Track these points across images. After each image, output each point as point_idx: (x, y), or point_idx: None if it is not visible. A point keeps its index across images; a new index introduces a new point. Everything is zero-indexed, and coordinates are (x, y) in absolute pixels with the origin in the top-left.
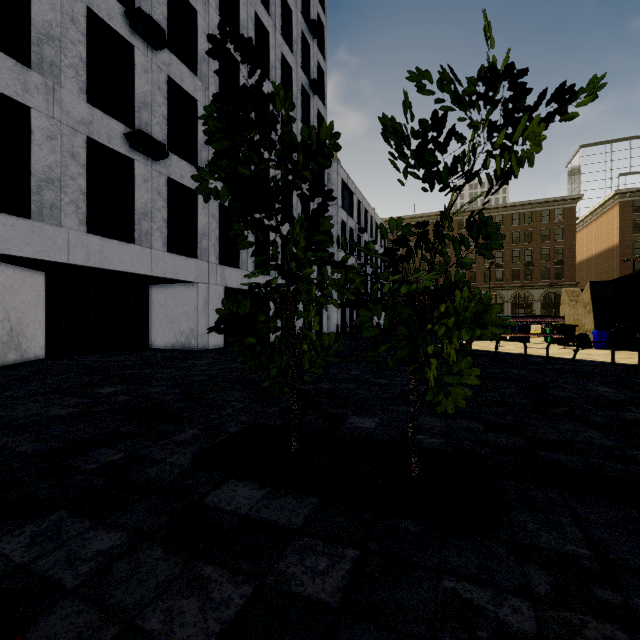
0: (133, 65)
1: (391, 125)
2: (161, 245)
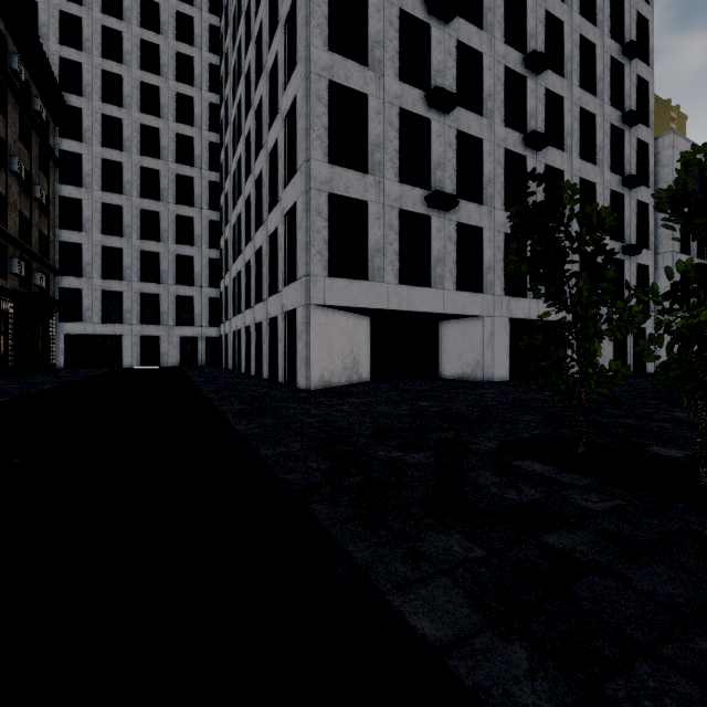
0: (429, 136)
1: (666, 195)
2: (451, 285)
